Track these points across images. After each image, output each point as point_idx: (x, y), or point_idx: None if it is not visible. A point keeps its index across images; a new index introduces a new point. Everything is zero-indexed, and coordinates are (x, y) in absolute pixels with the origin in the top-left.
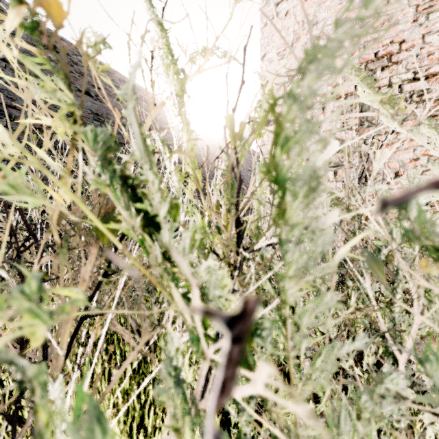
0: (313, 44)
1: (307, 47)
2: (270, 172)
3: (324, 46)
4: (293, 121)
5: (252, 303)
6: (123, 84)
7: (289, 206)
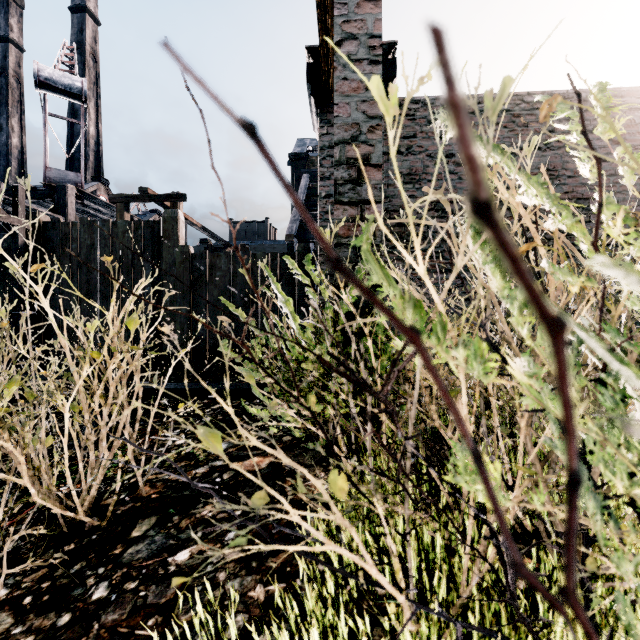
0: None
1: None
2: None
3: None
4: None
5: None
6: (589, 103)
7: None
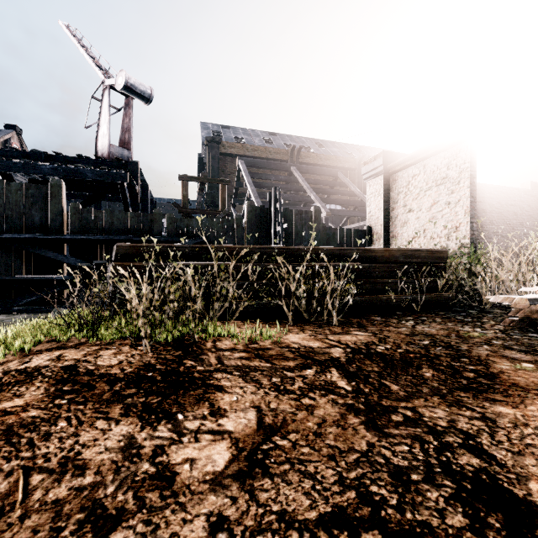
0: None
1: None
2: None
3: None
4: None
5: None
6: None
7: None
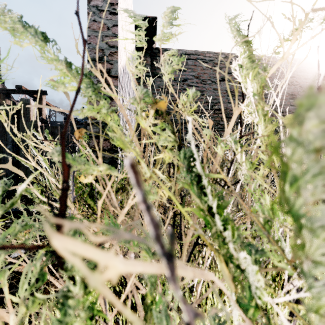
0: (306, 94)
1: (300, 98)
2: (282, 204)
3: (320, 93)
4: (300, 161)
5: (192, 323)
6: None
7: (308, 241)
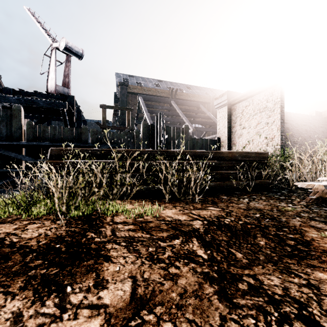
0: None
1: None
2: None
3: None
4: None
5: None
6: None
7: None
